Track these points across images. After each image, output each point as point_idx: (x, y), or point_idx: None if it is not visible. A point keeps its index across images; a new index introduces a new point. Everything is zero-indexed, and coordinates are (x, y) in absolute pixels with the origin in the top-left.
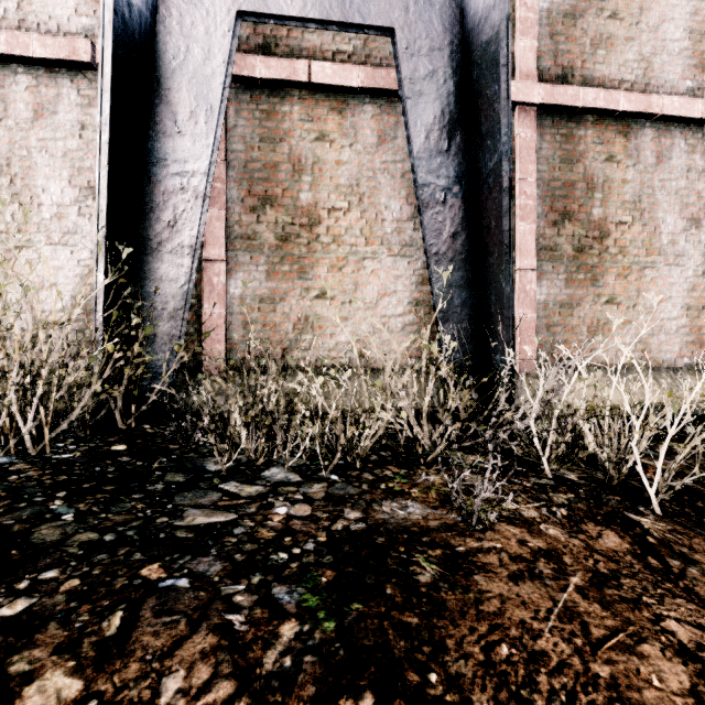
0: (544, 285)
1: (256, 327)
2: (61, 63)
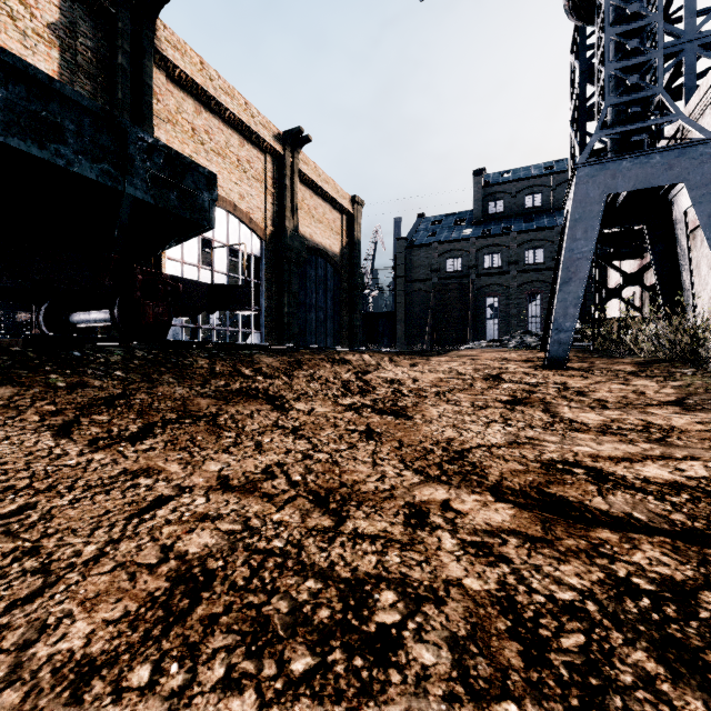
0: None
1: None
2: None
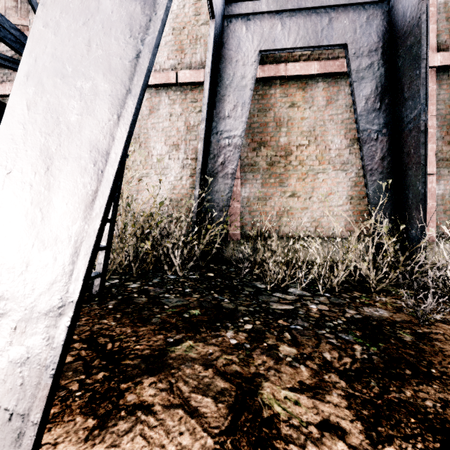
0: (442, 184)
1: (255, 214)
2: (162, 85)
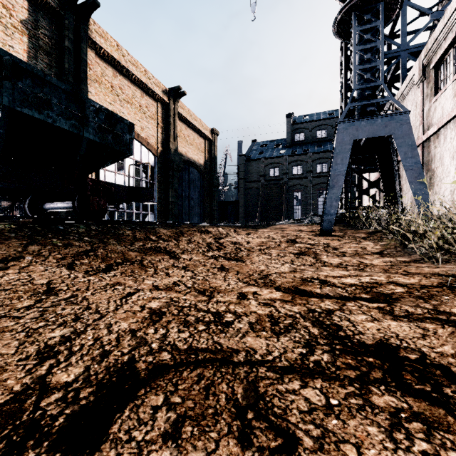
0: None
1: None
2: None
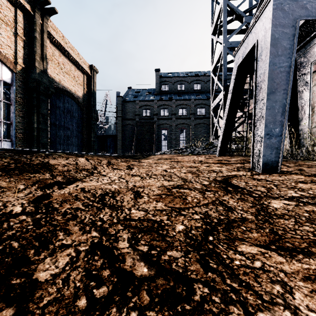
0: None
1: None
2: None
